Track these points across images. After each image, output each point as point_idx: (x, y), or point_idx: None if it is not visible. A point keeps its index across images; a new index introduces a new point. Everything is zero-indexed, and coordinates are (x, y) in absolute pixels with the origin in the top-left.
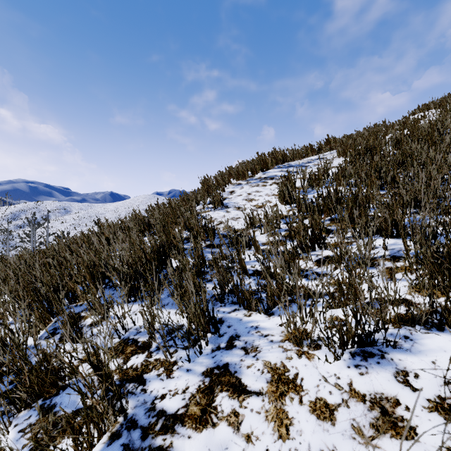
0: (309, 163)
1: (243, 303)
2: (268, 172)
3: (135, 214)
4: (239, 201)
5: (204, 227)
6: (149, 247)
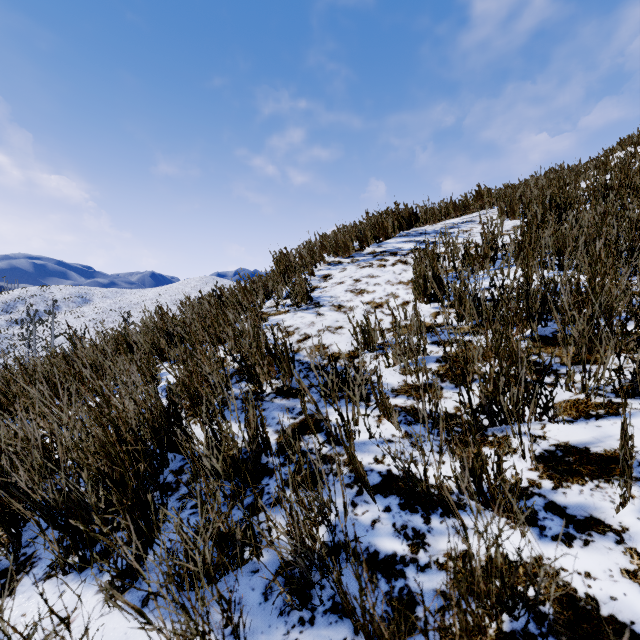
0: (452, 228)
1: (368, 637)
2: (387, 243)
3: (162, 314)
4: (339, 294)
5: (272, 351)
6: (144, 407)
